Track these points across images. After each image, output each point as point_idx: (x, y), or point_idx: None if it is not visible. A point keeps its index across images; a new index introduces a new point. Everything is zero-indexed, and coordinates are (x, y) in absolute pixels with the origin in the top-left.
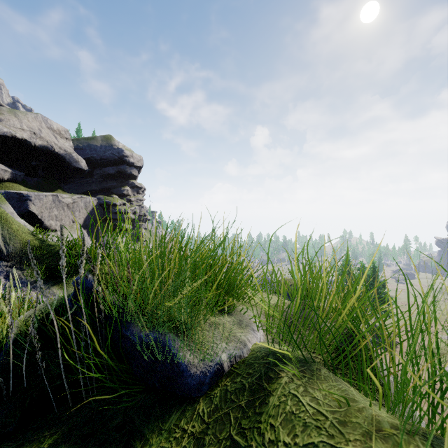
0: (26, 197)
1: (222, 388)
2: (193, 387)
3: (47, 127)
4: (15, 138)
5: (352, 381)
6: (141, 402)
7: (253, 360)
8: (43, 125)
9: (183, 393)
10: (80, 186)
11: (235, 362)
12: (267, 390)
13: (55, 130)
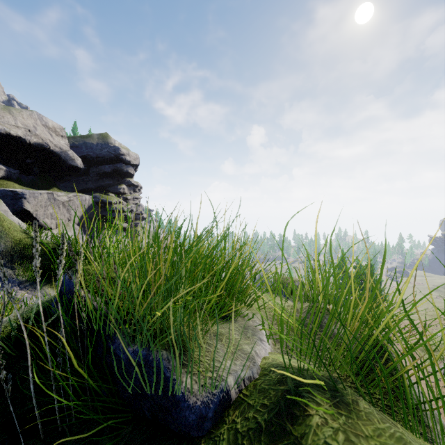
0: (20, 194)
1: (229, 425)
2: (192, 423)
3: (43, 125)
4: (9, 135)
5: (380, 403)
6: (125, 440)
7: (266, 384)
8: (38, 123)
9: (179, 429)
10: (76, 184)
11: (244, 387)
12: (292, 434)
13: (51, 128)
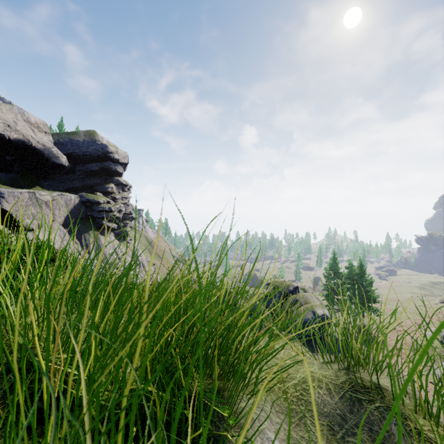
0: None
1: None
2: None
3: (24, 120)
4: None
5: None
6: None
7: None
8: (19, 118)
9: None
10: (61, 183)
11: None
12: None
13: (33, 123)
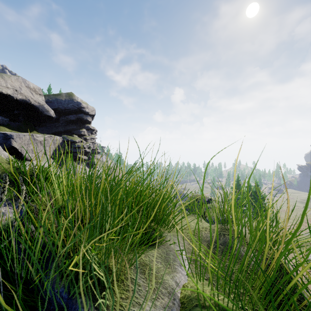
0: (9, 136)
1: None
2: None
3: (26, 86)
4: (1, 93)
5: None
6: None
7: None
8: (23, 85)
9: None
10: (50, 128)
11: None
12: None
13: (31, 88)
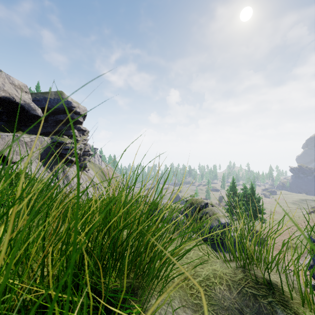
0: None
1: None
2: None
3: (10, 83)
4: None
5: None
6: None
7: None
8: (6, 81)
9: None
10: (37, 129)
11: None
12: None
13: (16, 85)
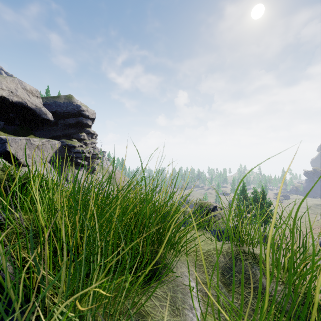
0: (4, 140)
1: None
2: None
3: (22, 88)
4: None
5: None
6: None
7: None
8: (19, 86)
9: None
10: (48, 132)
11: None
12: None
13: (28, 90)
